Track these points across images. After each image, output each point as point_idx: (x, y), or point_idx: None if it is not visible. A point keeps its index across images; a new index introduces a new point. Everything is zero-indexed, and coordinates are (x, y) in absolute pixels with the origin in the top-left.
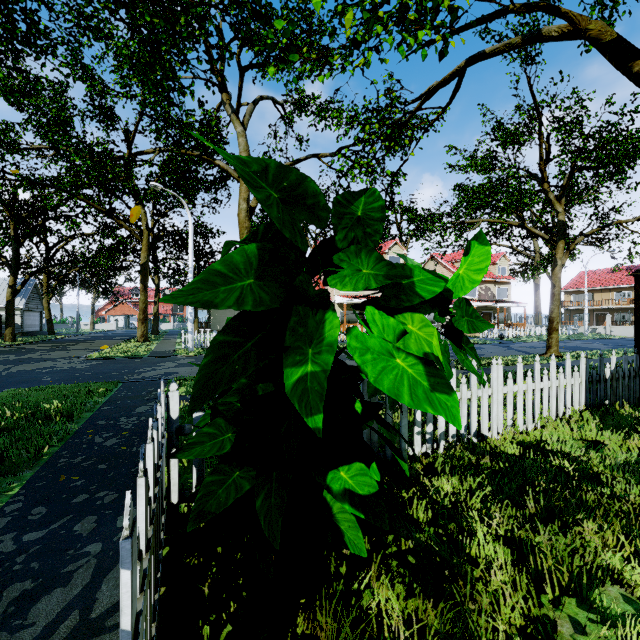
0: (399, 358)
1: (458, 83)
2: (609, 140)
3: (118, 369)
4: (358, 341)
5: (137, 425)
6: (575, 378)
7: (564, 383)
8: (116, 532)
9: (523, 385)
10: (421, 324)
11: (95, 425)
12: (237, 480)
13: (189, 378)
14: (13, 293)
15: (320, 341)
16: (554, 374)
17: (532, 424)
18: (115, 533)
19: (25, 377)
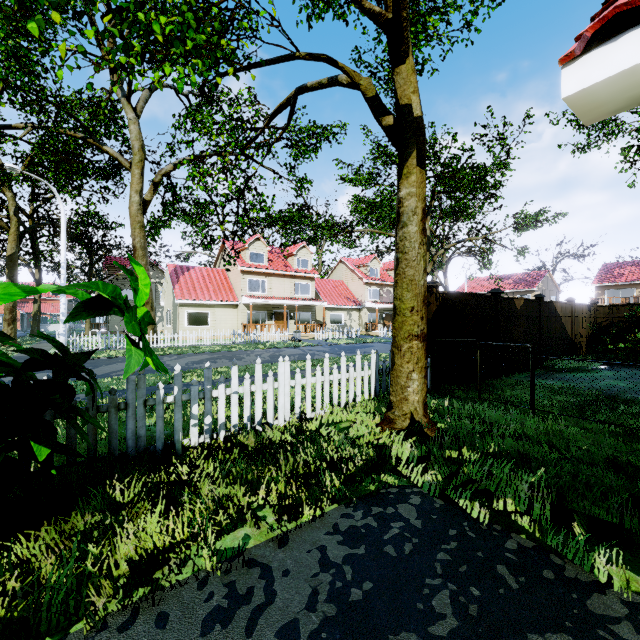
0: None
1: (292, 108)
2: (457, 170)
3: None
4: None
5: None
6: (365, 371)
7: (354, 375)
8: None
9: (312, 378)
10: None
11: None
12: None
13: None
14: None
15: None
16: (344, 368)
17: (321, 411)
18: None
19: None
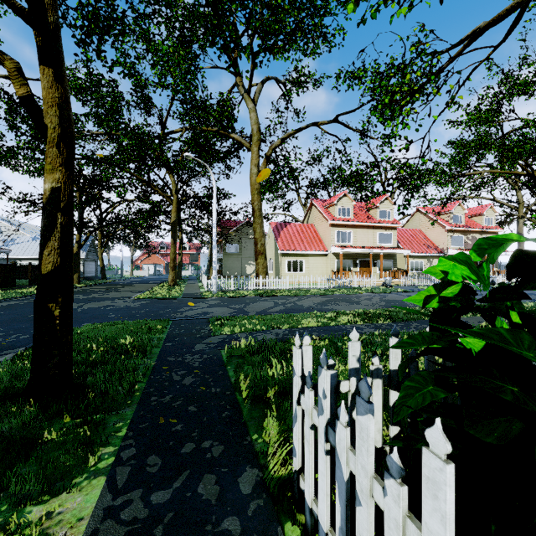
0: None
1: (518, 17)
2: None
3: (163, 308)
4: None
5: (203, 363)
6: None
7: None
8: (246, 502)
9: None
10: None
11: (167, 361)
12: None
13: (225, 318)
14: (79, 247)
15: None
16: None
17: None
18: (245, 503)
19: (95, 313)
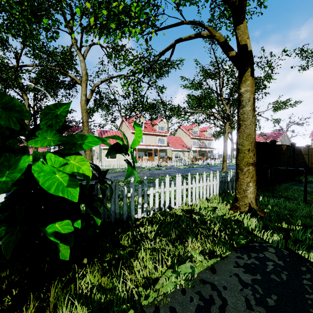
0: (58, 174)
1: (172, 50)
2: None
3: None
4: (39, 167)
5: None
6: (214, 181)
7: (209, 184)
8: None
9: (191, 185)
10: (80, 160)
11: None
12: (1, 231)
13: None
14: None
15: (16, 168)
16: (205, 180)
17: (195, 201)
18: None
19: None
